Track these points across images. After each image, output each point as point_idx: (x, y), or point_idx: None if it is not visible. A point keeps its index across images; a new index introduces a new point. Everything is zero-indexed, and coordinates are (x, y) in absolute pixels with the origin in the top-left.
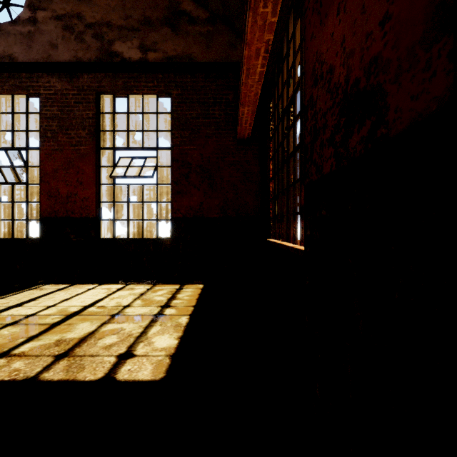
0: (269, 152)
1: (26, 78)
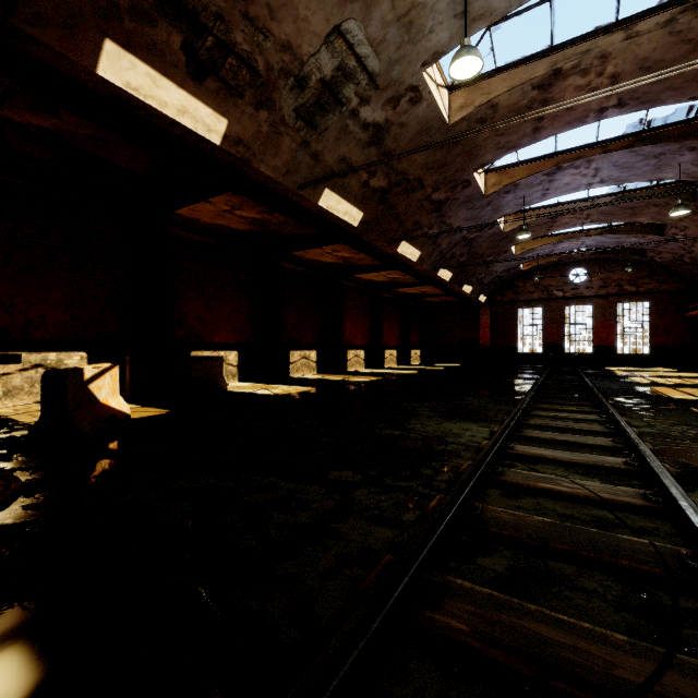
0: None
1: (587, 300)
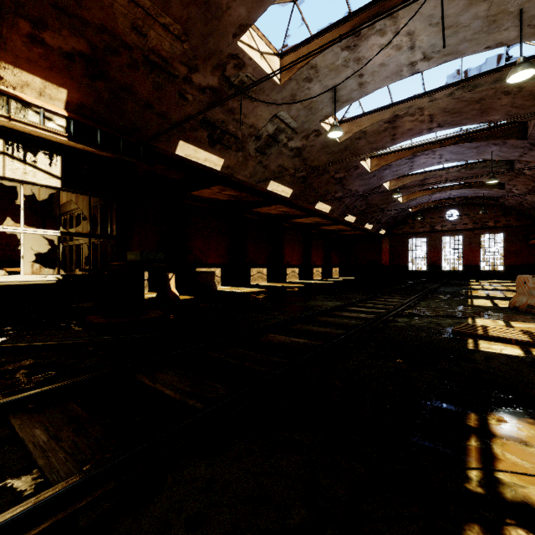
0: None
1: (459, 232)
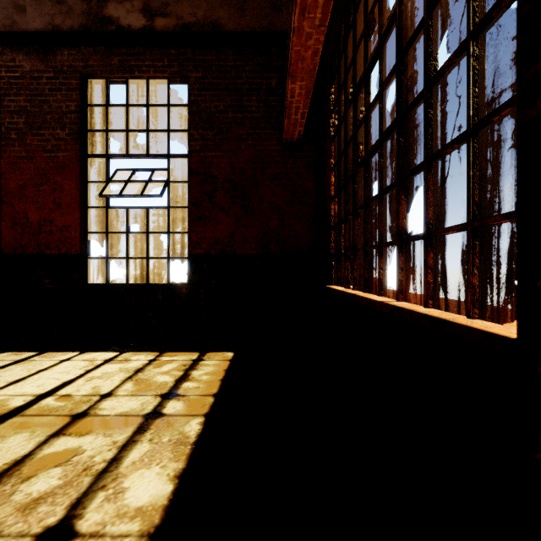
0: (330, 158)
1: None
